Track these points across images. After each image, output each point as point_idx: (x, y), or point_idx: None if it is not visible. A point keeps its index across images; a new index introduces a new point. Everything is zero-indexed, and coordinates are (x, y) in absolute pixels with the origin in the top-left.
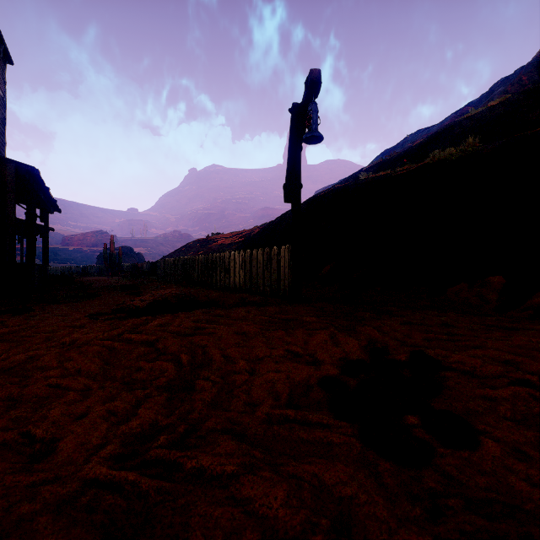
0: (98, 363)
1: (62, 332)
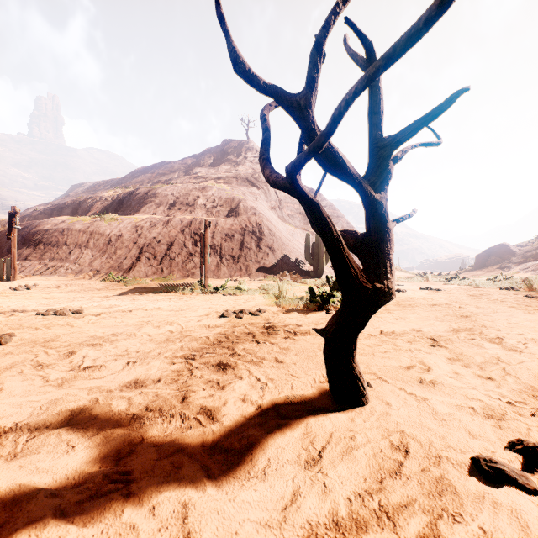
0: None
1: None
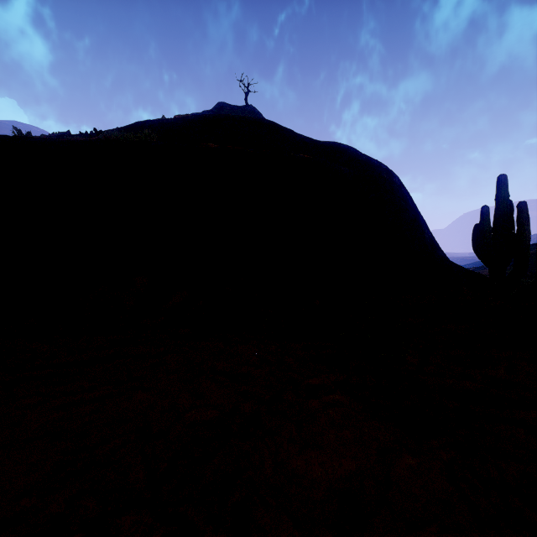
0: None
1: None
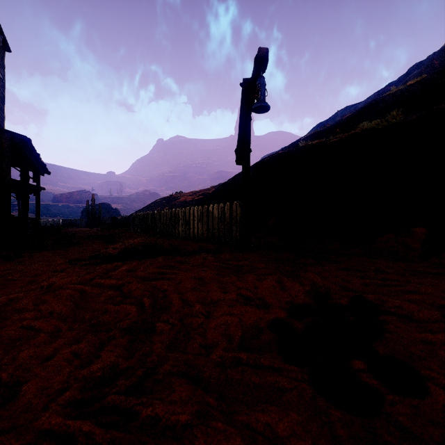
0: (69, 305)
1: (43, 276)
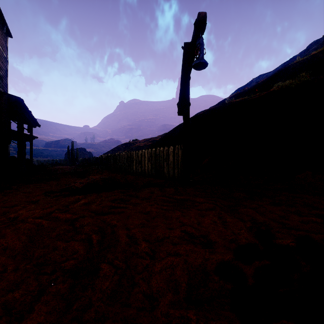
0: (23, 240)
1: (16, 207)
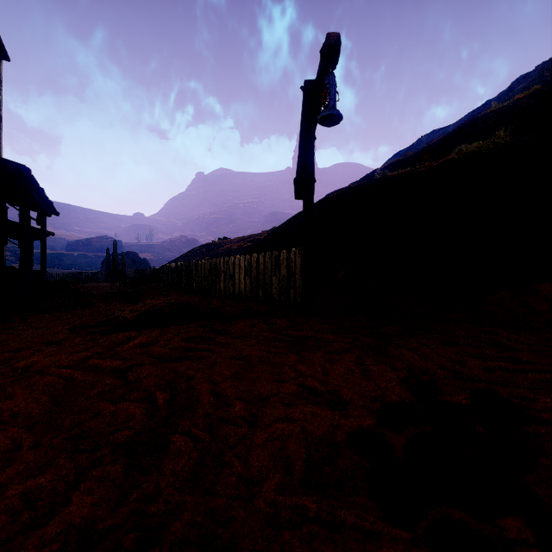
0: (45, 402)
1: (26, 351)
